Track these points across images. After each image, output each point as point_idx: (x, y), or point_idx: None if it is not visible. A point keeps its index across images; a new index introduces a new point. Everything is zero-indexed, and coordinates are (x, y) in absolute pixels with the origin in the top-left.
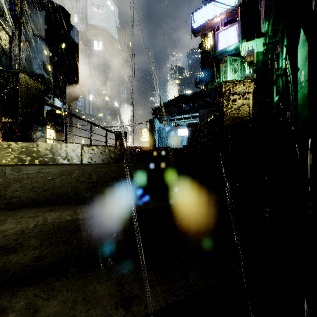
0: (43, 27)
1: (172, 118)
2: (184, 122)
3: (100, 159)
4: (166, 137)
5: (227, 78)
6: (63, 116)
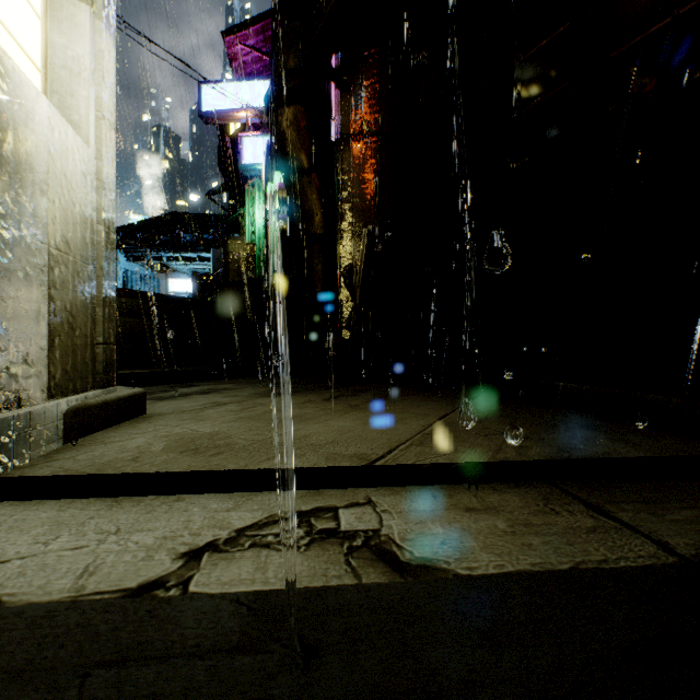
0: None
1: (156, 255)
2: (182, 266)
3: None
4: None
5: (256, 211)
6: None
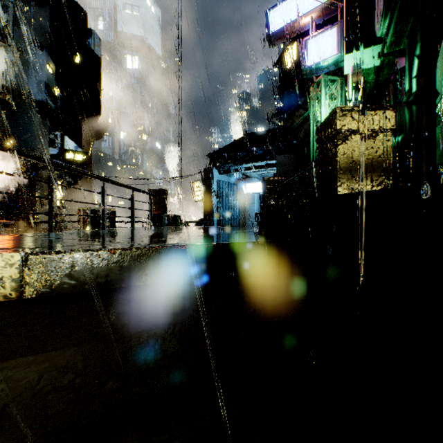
0: (46, 31)
1: (237, 167)
2: (254, 173)
3: (72, 282)
4: (228, 195)
5: (321, 108)
6: (76, 163)
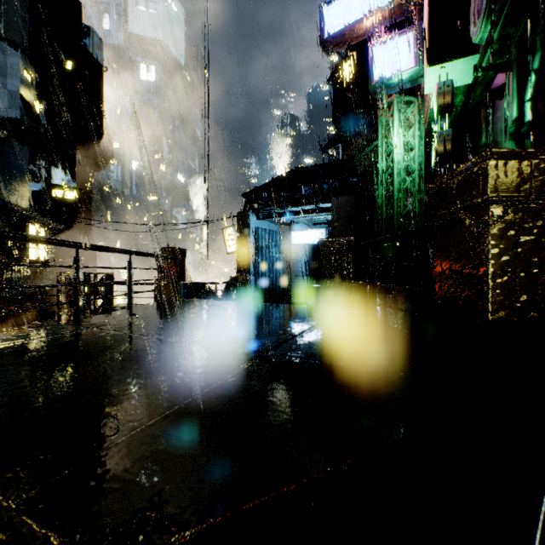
0: (24, 25)
1: (280, 211)
2: (302, 218)
3: None
4: (269, 247)
5: (393, 138)
6: (67, 203)
